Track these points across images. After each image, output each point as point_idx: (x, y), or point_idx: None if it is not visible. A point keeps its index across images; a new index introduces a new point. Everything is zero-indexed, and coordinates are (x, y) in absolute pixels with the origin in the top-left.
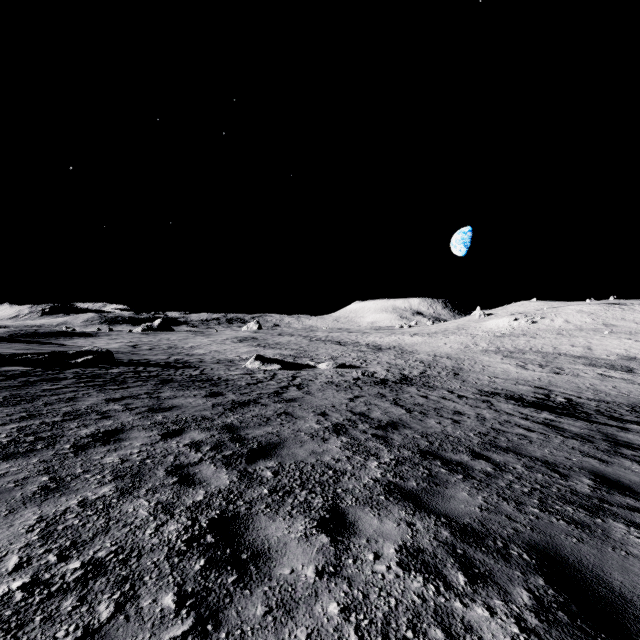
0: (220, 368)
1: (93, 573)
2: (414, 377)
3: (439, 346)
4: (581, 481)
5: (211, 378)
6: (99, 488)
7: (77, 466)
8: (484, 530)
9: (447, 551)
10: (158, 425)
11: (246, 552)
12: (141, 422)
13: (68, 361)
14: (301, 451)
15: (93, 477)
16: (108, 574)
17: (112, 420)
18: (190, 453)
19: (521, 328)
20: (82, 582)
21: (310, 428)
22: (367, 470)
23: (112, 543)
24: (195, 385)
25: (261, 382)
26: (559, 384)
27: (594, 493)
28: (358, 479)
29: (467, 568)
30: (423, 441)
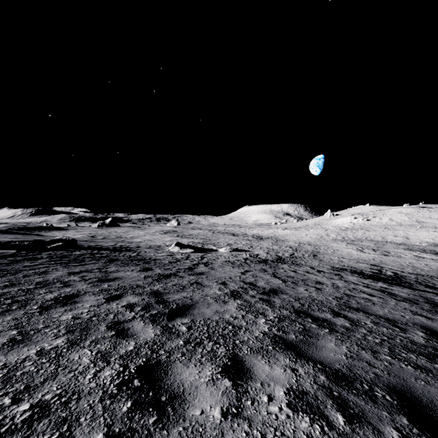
0: (151, 251)
1: (38, 415)
2: (286, 258)
3: (302, 236)
4: (416, 334)
5: (144, 258)
6: (54, 340)
7: (40, 322)
8: (352, 375)
9: (326, 393)
10: (104, 291)
11: (165, 395)
12: (92, 289)
13: (45, 246)
14: (208, 311)
15: (51, 331)
16: (51, 416)
17: (71, 288)
18: (126, 312)
19: (359, 224)
20: (28, 423)
21: (214, 294)
22: (257, 325)
23: (58, 387)
24: (133, 263)
25: (179, 261)
26: (387, 262)
27: (428, 343)
28: (251, 333)
29: (344, 409)
30: (296, 303)
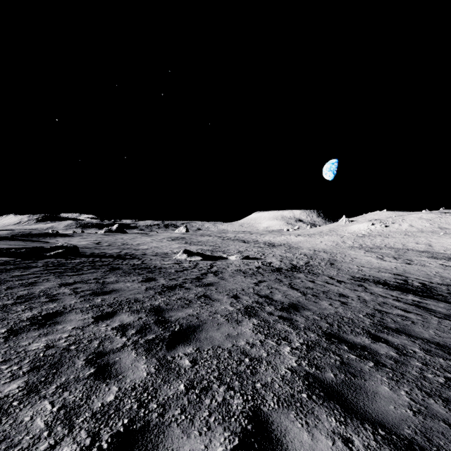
0: (157, 259)
1: None
2: (301, 266)
3: (317, 243)
4: None
5: (149, 266)
6: (7, 384)
7: None
8: (434, 449)
9: None
10: (95, 308)
11: None
12: (81, 305)
13: (43, 253)
14: (218, 334)
15: (9, 368)
16: None
17: (57, 303)
18: (115, 337)
19: (377, 230)
20: None
21: (225, 310)
22: (282, 357)
23: None
24: (135, 272)
25: (186, 270)
26: (412, 272)
27: None
28: (275, 369)
29: None
30: (323, 323)
